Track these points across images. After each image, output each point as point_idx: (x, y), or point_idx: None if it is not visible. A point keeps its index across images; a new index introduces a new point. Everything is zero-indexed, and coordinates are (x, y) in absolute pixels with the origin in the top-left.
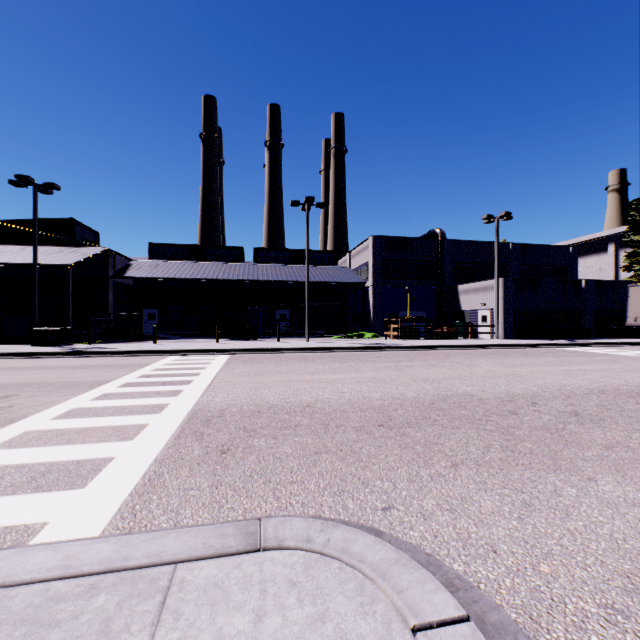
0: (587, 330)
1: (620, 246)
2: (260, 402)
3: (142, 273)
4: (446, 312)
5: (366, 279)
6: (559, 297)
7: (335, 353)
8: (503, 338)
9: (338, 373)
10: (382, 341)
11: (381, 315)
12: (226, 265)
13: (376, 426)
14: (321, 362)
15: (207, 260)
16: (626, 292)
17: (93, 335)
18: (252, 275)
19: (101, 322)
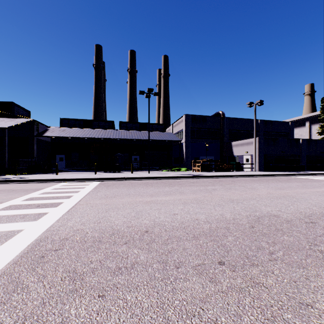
0: (303, 166)
1: (312, 123)
2: (105, 227)
3: (54, 134)
4: (225, 157)
5: (181, 138)
6: (288, 148)
7: (165, 180)
8: (258, 171)
9: (169, 195)
10: (192, 173)
11: (190, 158)
12: (103, 130)
13: (217, 264)
14: (157, 186)
15: (93, 128)
16: (322, 146)
17: (21, 169)
18: (118, 136)
19: (27, 162)
